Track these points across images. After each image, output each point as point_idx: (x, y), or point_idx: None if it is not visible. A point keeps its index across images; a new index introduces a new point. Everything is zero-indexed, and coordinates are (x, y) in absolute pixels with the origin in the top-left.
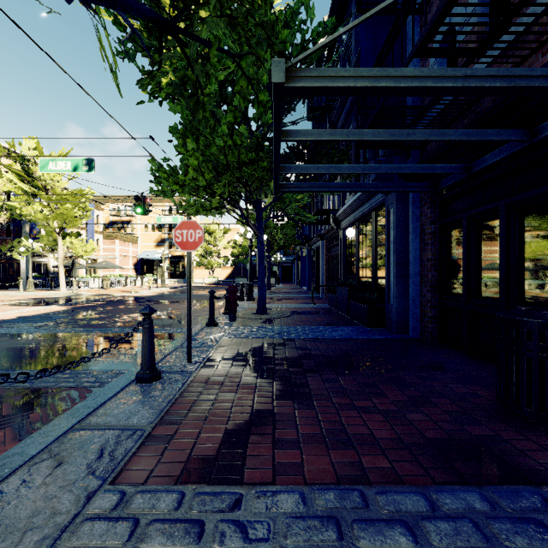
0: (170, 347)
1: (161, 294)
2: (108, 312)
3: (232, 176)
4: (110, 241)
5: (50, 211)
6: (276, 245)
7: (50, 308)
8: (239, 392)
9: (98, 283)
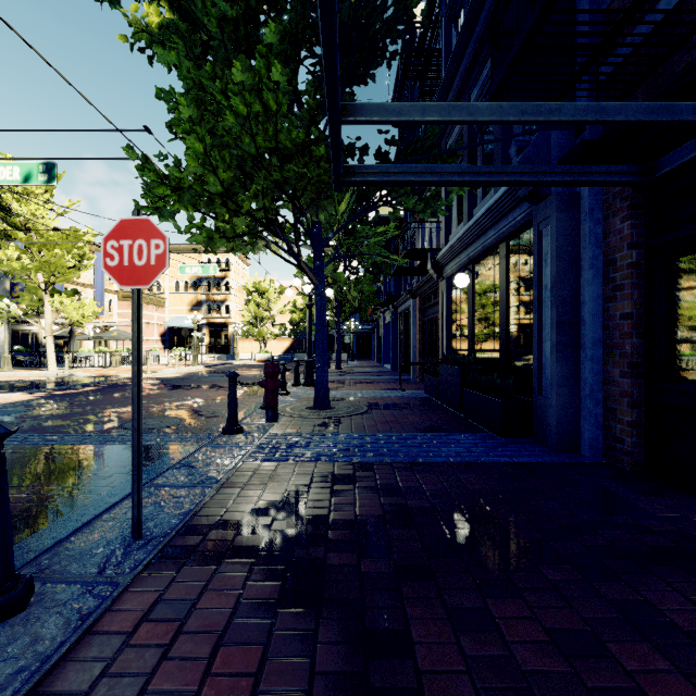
0: (127, 486)
1: (187, 376)
2: (89, 403)
3: (268, 180)
4: (127, 304)
5: (32, 258)
6: (348, 307)
7: (8, 397)
8: (208, 683)
9: (105, 360)
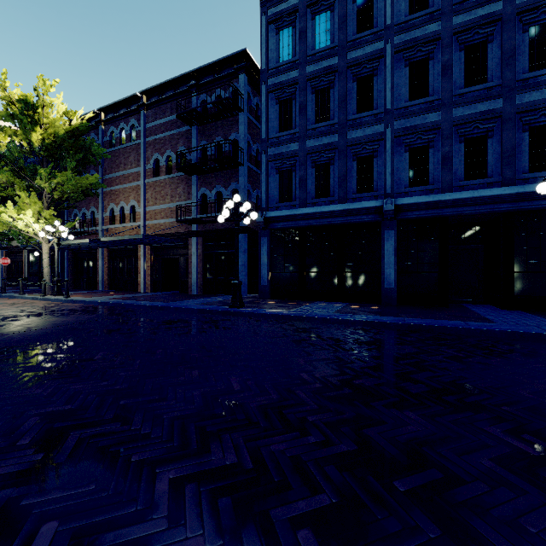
0: None
1: None
2: None
3: None
4: None
5: None
6: None
7: None
8: (32, 293)
9: None
